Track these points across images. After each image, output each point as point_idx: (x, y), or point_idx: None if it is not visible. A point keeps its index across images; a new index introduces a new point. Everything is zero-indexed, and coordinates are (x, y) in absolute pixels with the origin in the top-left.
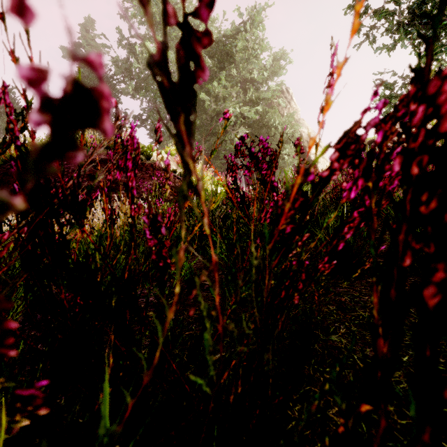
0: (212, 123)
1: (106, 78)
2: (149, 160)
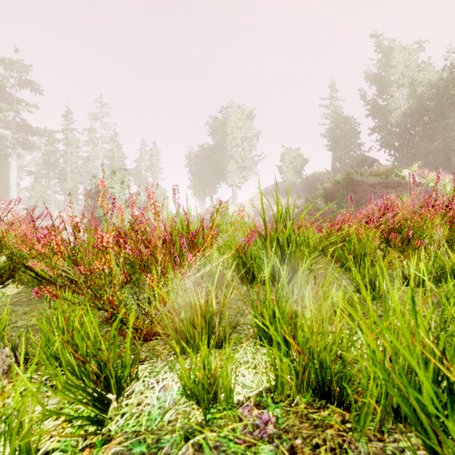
0: (450, 134)
1: (350, 121)
2: (403, 180)
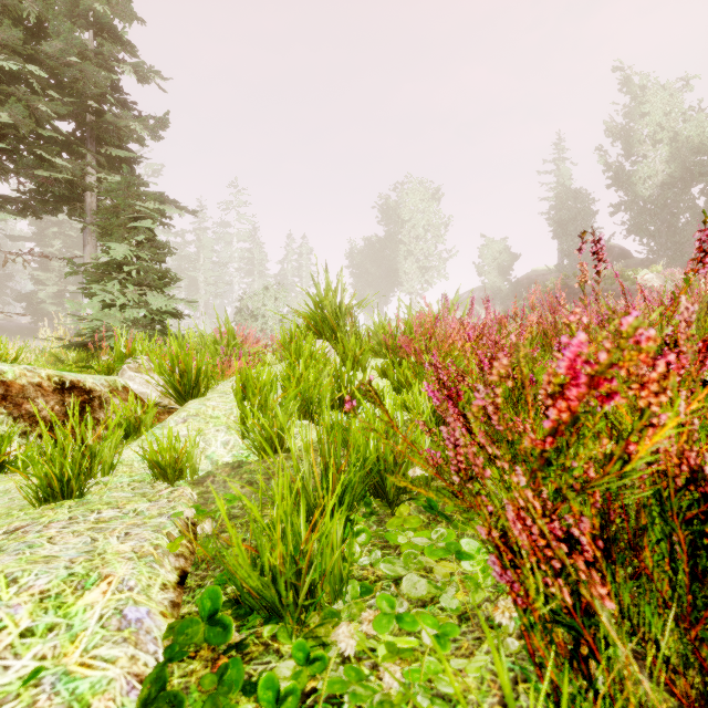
0: None
1: (582, 197)
2: (634, 286)
